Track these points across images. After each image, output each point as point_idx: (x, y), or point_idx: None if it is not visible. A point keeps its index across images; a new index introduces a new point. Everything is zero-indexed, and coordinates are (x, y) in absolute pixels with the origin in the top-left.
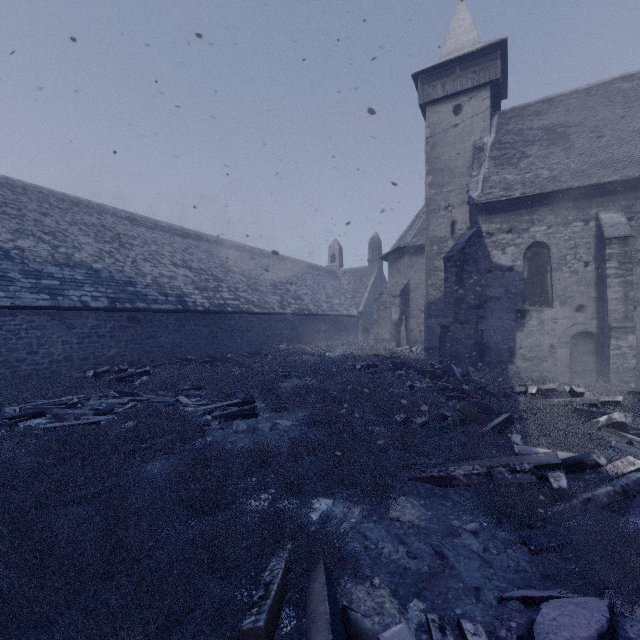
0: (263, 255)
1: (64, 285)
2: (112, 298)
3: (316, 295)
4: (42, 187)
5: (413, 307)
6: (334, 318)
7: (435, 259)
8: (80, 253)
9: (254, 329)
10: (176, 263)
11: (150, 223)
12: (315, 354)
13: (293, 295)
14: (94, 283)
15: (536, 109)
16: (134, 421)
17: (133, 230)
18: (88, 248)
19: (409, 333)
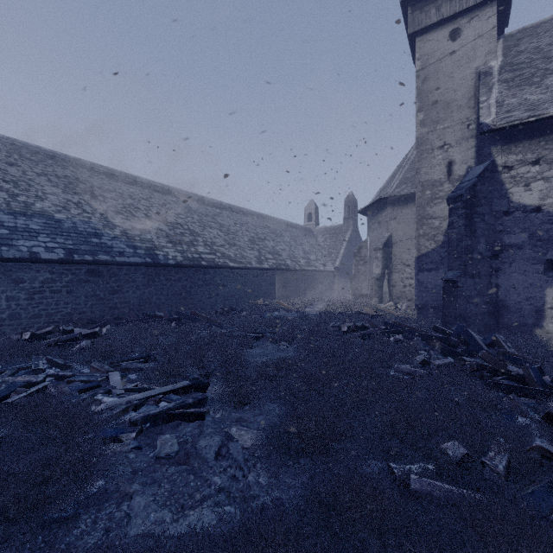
0: (242, 213)
1: (14, 234)
2: (70, 249)
3: (293, 251)
4: (15, 139)
5: (396, 261)
6: (311, 273)
7: (428, 205)
8: (42, 202)
9: (230, 284)
10: (151, 217)
11: (129, 179)
12: (292, 310)
13: (271, 250)
14: (52, 233)
15: None
16: (0, 431)
17: (109, 184)
18: (53, 198)
19: (392, 288)
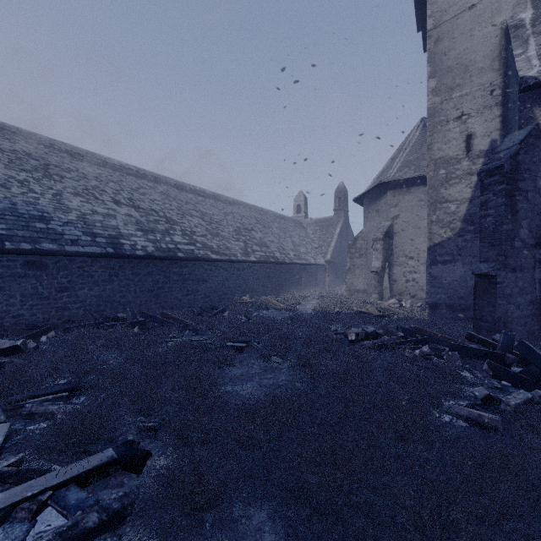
0: (228, 202)
1: None
2: (1, 235)
3: (282, 243)
4: None
5: (398, 253)
6: (301, 267)
7: (442, 187)
8: None
9: (212, 278)
10: (119, 201)
11: (97, 159)
12: (283, 308)
13: (258, 242)
14: None
15: None
16: None
17: (71, 163)
18: None
19: (393, 283)
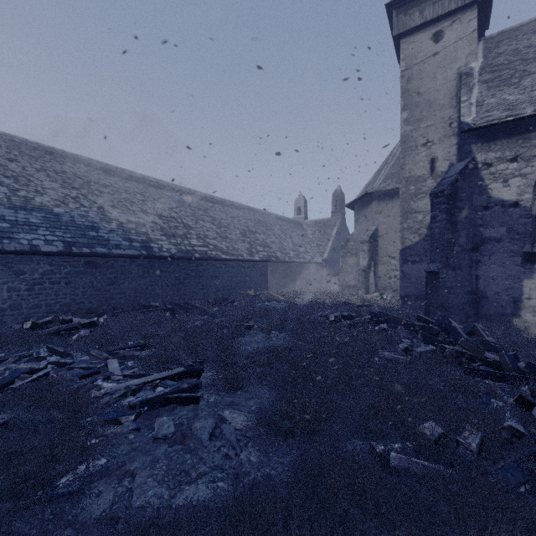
0: (234, 207)
1: (15, 228)
2: (69, 242)
3: (283, 243)
4: (15, 136)
5: (382, 253)
6: (300, 265)
7: (412, 200)
8: (42, 197)
9: (222, 275)
10: (146, 210)
11: (125, 174)
12: (282, 300)
13: (261, 243)
14: (51, 227)
15: (532, 27)
16: (7, 414)
17: (106, 179)
18: (52, 193)
19: (378, 280)
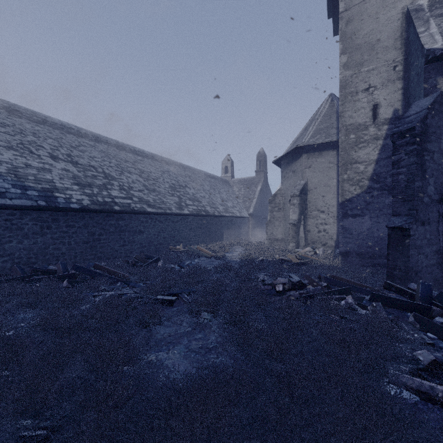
0: (164, 162)
1: None
2: None
3: (212, 198)
4: None
5: (311, 207)
6: (229, 219)
7: (352, 149)
8: None
9: (148, 230)
10: (57, 156)
11: (37, 117)
12: (213, 256)
13: (191, 197)
14: None
15: None
16: None
17: (7, 119)
18: None
19: (307, 233)
